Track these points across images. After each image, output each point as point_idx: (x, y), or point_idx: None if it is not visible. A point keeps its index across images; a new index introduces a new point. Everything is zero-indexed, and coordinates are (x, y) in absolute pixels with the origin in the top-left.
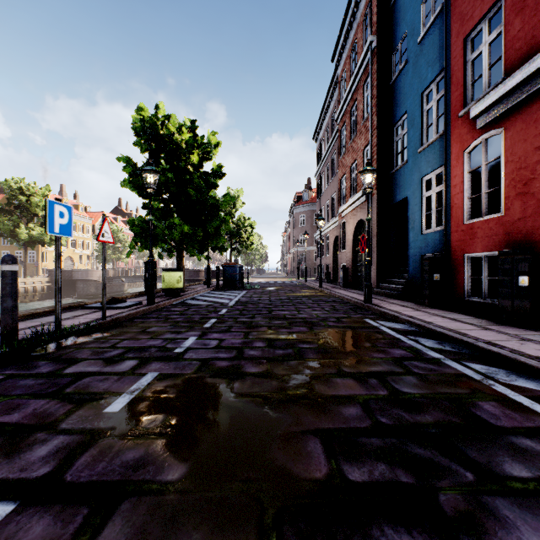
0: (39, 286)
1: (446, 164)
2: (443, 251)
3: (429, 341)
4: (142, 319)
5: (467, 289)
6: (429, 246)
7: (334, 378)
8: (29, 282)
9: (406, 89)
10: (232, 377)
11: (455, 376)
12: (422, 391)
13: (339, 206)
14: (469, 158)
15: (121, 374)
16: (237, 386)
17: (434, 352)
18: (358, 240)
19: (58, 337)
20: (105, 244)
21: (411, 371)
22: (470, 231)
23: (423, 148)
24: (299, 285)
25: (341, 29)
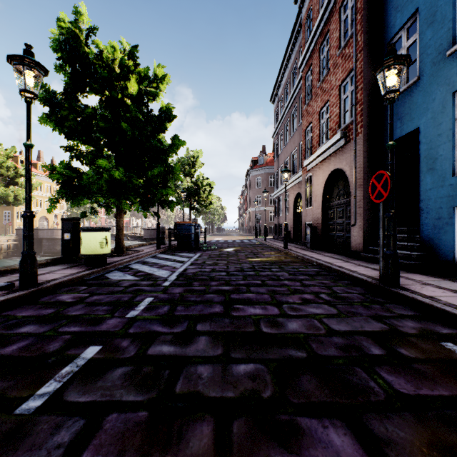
0: (5, 244)
1: None
2: None
3: None
4: None
5: None
6: None
7: None
8: None
9: None
10: None
11: None
12: None
13: (303, 159)
14: None
15: None
16: None
17: None
18: (328, 194)
19: None
20: None
21: None
22: None
23: None
24: (259, 245)
25: None
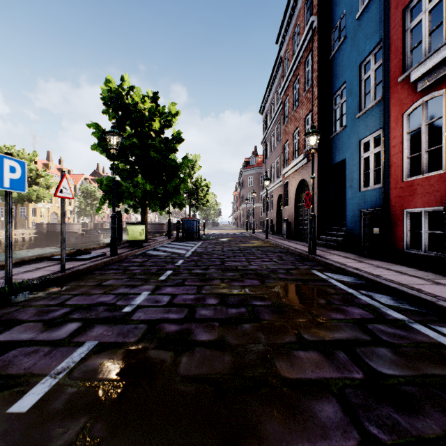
0: (27, 237)
1: (385, 126)
2: (381, 207)
3: (383, 297)
4: (102, 271)
5: (406, 242)
6: (367, 202)
7: (296, 350)
8: (19, 233)
9: (344, 62)
10: (179, 349)
11: (432, 347)
12: (404, 373)
13: (283, 168)
14: (408, 120)
15: (55, 343)
16: (184, 364)
17: (395, 311)
18: (299, 197)
19: (6, 293)
20: (63, 199)
21: (380, 339)
22: (409, 188)
23: (361, 113)
24: (247, 236)
25: (284, 14)
